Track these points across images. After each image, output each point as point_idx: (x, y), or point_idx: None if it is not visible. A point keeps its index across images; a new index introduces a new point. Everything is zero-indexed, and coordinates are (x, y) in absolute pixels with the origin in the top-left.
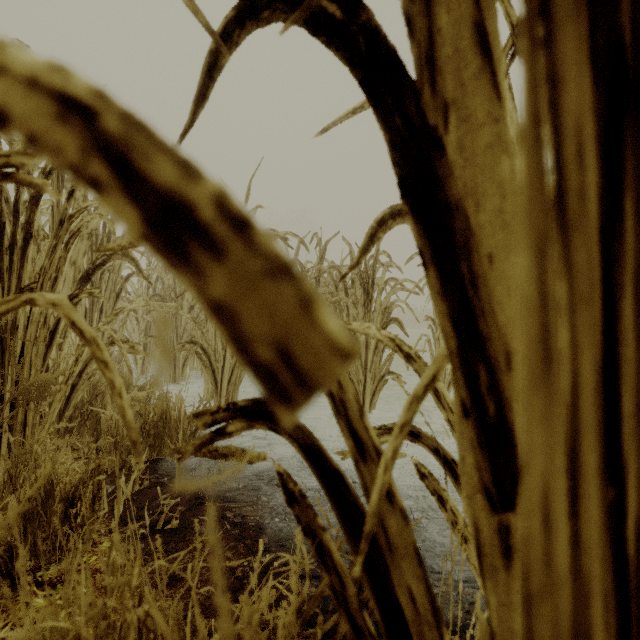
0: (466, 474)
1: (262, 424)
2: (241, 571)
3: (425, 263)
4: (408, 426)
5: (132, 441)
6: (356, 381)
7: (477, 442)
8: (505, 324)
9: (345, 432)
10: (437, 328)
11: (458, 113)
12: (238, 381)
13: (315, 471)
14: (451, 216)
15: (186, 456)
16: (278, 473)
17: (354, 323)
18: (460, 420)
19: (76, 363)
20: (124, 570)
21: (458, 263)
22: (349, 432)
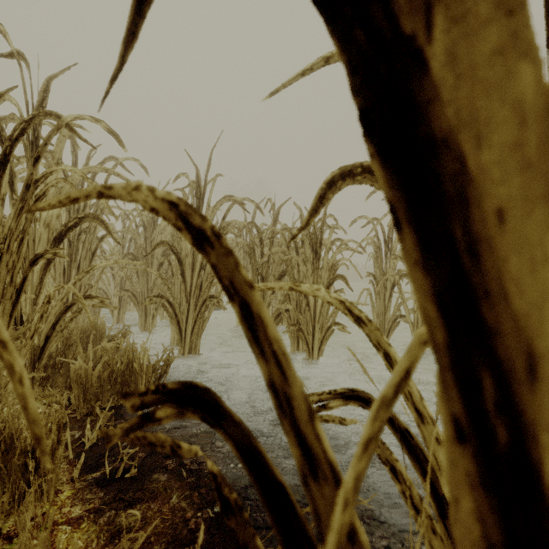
0: (461, 522)
1: (194, 413)
2: (194, 523)
3: (398, 221)
4: (374, 441)
5: (35, 437)
6: (306, 331)
7: (478, 479)
8: (525, 311)
9: (290, 437)
10: (377, 283)
11: (447, 11)
12: (200, 330)
13: (254, 479)
14: (436, 155)
15: (114, 440)
16: (211, 474)
17: (303, 285)
18: (451, 443)
19: (41, 319)
20: (81, 522)
21: (447, 221)
22: (295, 438)
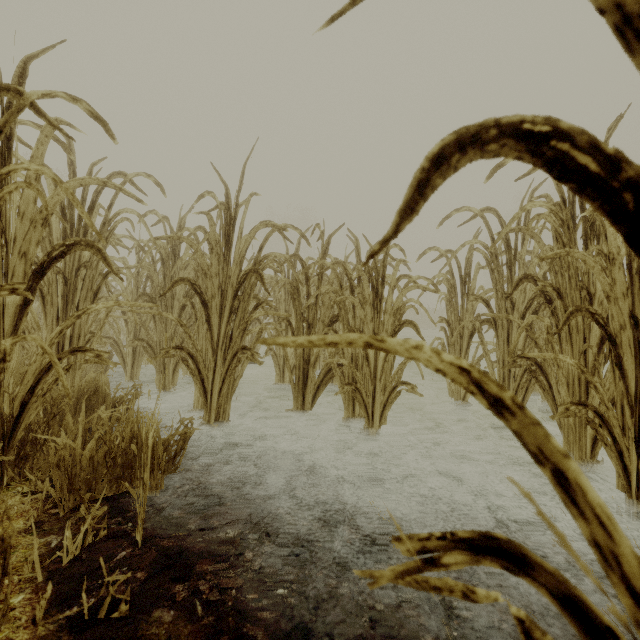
0: None
1: None
2: None
3: None
4: None
5: None
6: (364, 392)
7: None
8: None
9: None
10: (452, 331)
11: None
12: (231, 391)
13: None
14: None
15: None
16: None
17: (390, 338)
18: None
19: None
20: None
21: None
22: None
